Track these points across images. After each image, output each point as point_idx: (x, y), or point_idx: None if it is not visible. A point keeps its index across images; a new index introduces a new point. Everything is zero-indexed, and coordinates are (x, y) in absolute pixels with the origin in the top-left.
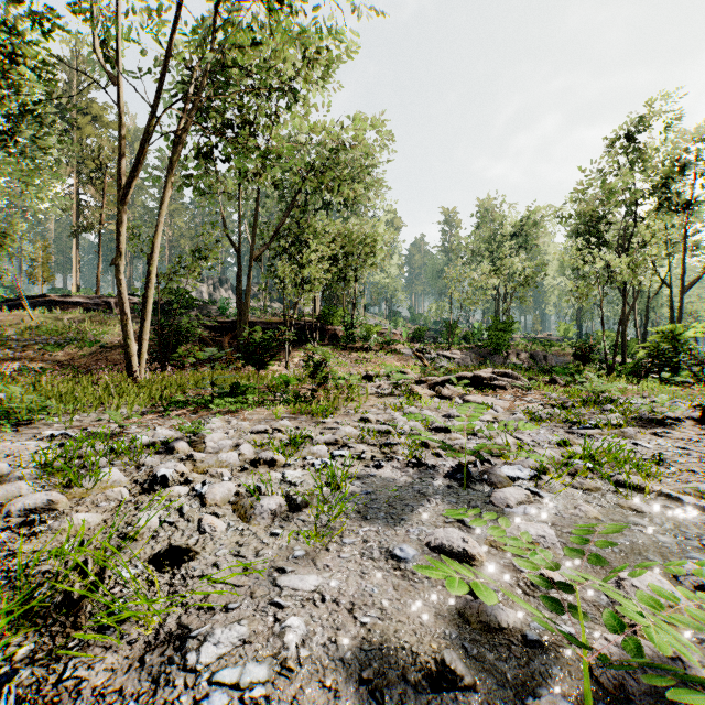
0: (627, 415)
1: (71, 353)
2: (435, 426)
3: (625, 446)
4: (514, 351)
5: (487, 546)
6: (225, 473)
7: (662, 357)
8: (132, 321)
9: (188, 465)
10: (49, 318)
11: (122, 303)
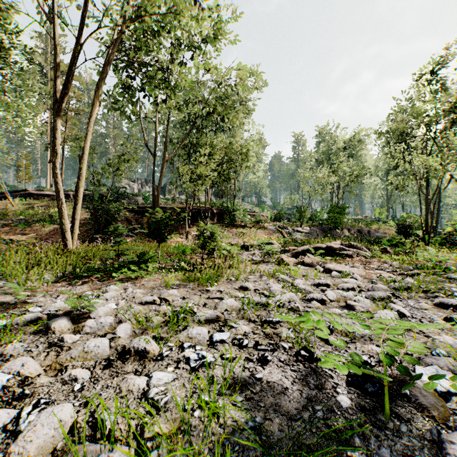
0: None
1: (35, 229)
2: (310, 298)
3: None
4: (347, 228)
5: None
6: (79, 375)
7: None
8: (82, 207)
9: (51, 355)
10: (24, 205)
11: (58, 191)
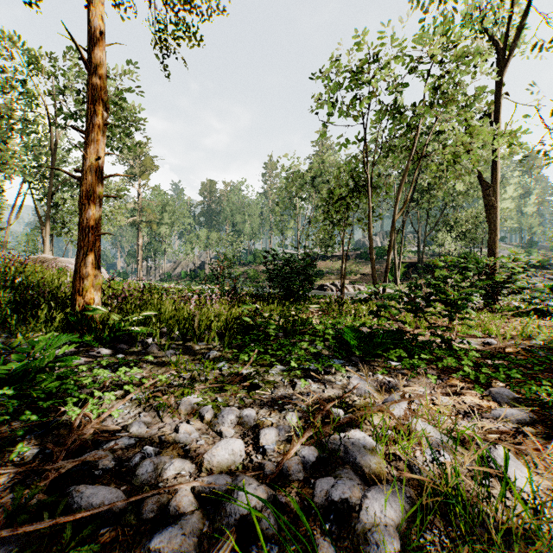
0: None
1: (354, 276)
2: None
3: None
4: None
5: None
6: None
7: None
8: (365, 263)
9: None
10: (336, 264)
11: (394, 263)
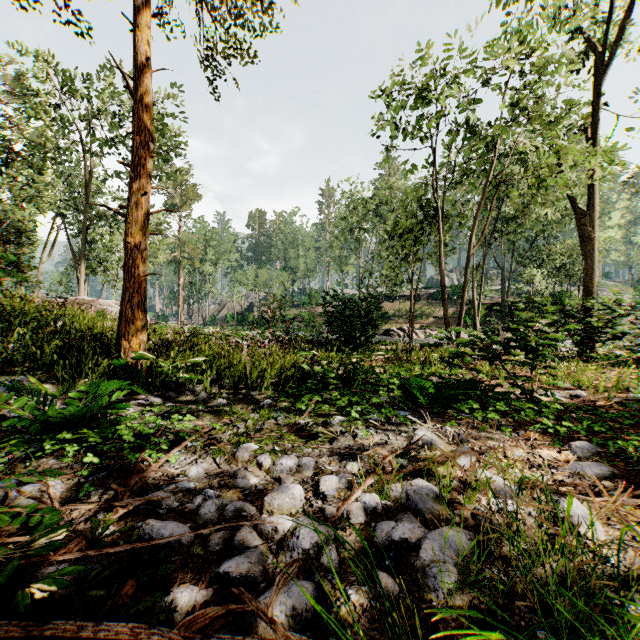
0: None
1: (426, 320)
2: None
3: None
4: None
5: None
6: None
7: None
8: (439, 304)
9: None
10: (404, 305)
11: (473, 304)
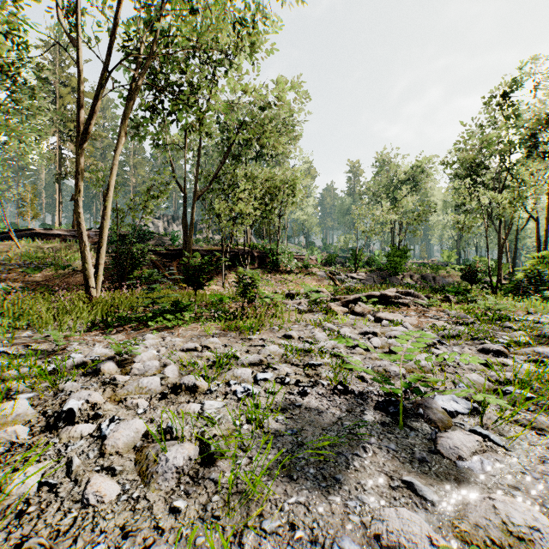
0: (529, 333)
1: (47, 275)
2: (354, 344)
3: (545, 368)
4: (409, 274)
5: (458, 541)
6: (141, 403)
7: (538, 278)
8: None
9: (108, 391)
10: (32, 247)
11: (81, 232)
